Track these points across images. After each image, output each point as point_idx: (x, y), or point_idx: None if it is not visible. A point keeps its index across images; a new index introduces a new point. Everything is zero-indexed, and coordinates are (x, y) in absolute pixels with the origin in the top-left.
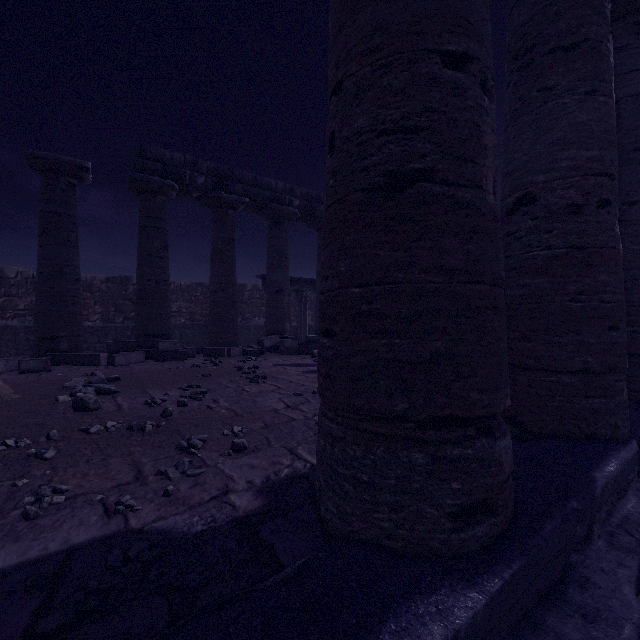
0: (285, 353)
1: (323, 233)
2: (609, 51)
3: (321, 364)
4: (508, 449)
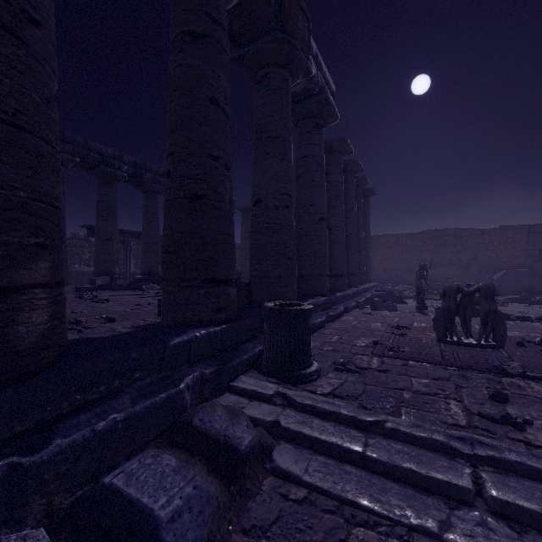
0: (117, 289)
1: (165, 211)
2: (290, 143)
3: (164, 265)
4: (234, 292)
